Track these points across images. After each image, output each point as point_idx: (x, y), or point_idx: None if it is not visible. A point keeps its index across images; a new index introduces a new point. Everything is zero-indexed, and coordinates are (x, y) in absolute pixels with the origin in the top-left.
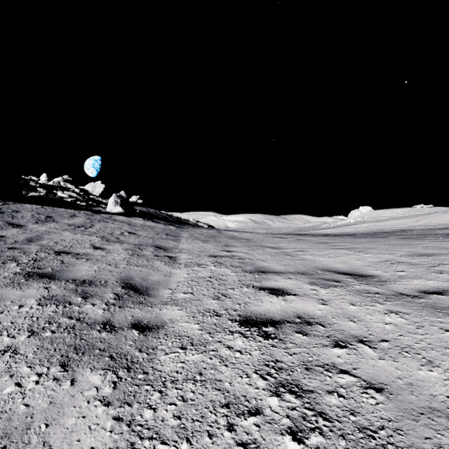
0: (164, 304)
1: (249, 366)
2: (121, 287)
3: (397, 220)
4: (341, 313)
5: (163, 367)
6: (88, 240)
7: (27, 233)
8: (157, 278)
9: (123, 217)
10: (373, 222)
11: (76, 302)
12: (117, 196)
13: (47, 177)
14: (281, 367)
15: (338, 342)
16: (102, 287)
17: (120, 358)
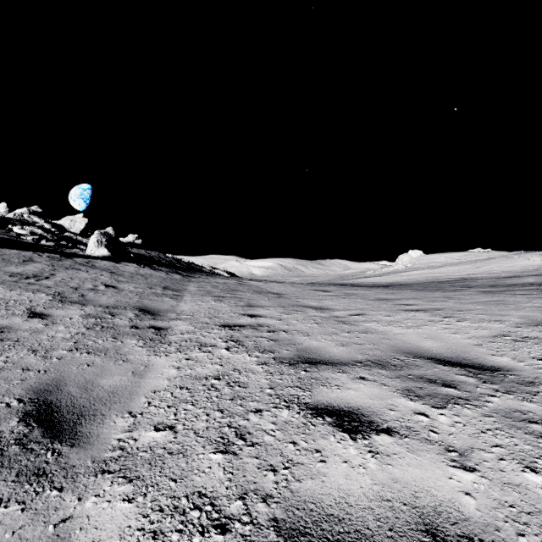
0: (98, 474)
1: None
2: (18, 419)
3: (454, 267)
4: (525, 507)
5: None
6: (27, 301)
7: None
8: (115, 383)
9: (107, 263)
10: (426, 268)
11: None
12: (101, 233)
13: (7, 207)
14: None
15: None
16: None
17: None
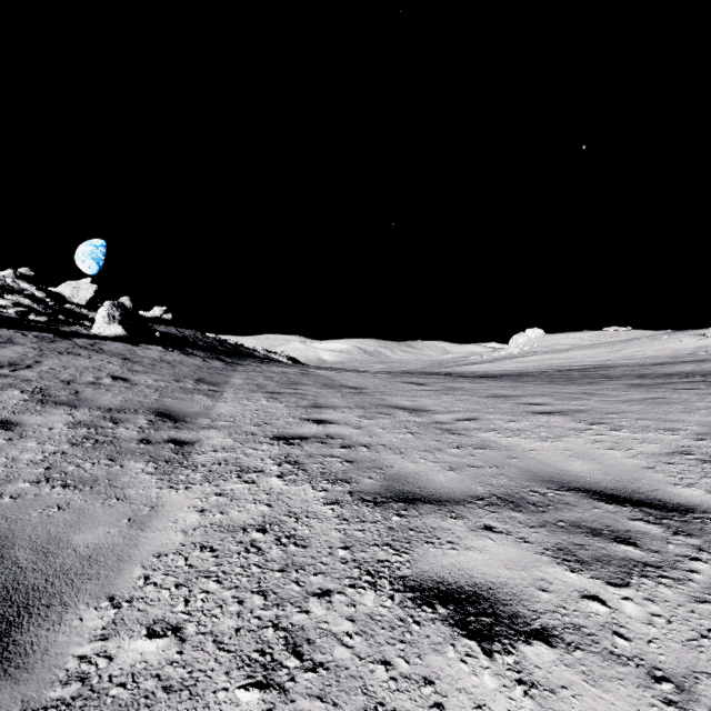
0: None
1: None
2: None
3: (584, 350)
4: None
5: None
6: None
7: None
8: (96, 540)
9: (121, 345)
10: (549, 352)
11: None
12: (114, 305)
13: None
14: None
15: None
16: None
17: None
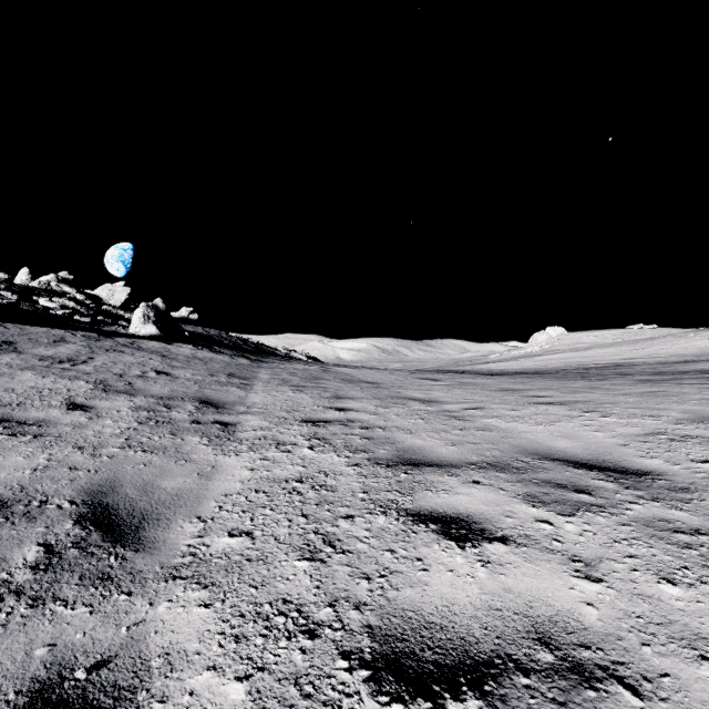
0: (168, 580)
1: None
2: (73, 521)
3: (606, 349)
4: (654, 618)
5: None
6: (65, 390)
7: None
8: (178, 485)
9: (156, 344)
10: (569, 351)
11: None
12: (149, 306)
13: (30, 273)
14: None
15: None
16: (21, 522)
17: None
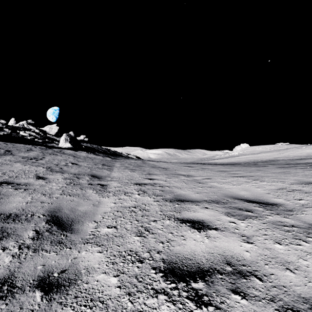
0: (85, 243)
1: None
2: (45, 222)
3: (266, 153)
4: (271, 256)
5: None
6: (34, 171)
7: None
8: (85, 209)
9: (70, 151)
10: (250, 154)
11: None
12: (67, 135)
13: (15, 120)
14: None
15: None
16: (25, 222)
17: None
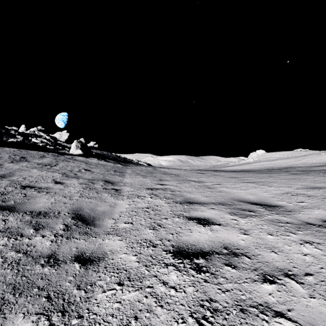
0: (107, 234)
1: (184, 307)
2: (71, 218)
3: (283, 160)
4: (262, 243)
5: (99, 308)
6: (51, 176)
7: (2, 171)
8: (103, 209)
9: (82, 158)
10: (266, 161)
11: (27, 233)
12: (78, 141)
13: (25, 127)
14: (216, 309)
15: (266, 276)
16: (54, 218)
17: (57, 299)
